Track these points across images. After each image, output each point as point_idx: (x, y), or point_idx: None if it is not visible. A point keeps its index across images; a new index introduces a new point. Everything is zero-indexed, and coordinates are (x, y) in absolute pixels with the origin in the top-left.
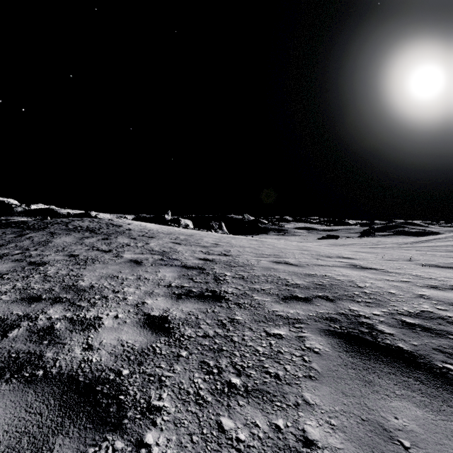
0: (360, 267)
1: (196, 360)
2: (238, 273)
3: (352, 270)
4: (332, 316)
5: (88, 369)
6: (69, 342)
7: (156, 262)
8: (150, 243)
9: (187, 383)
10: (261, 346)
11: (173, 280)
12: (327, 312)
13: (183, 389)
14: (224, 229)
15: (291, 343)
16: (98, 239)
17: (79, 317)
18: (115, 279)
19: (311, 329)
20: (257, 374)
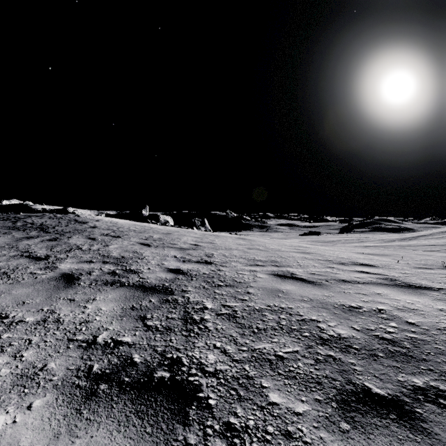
0: (407, 285)
1: None
2: (225, 303)
3: (404, 294)
4: None
5: None
6: None
7: (101, 277)
8: (110, 245)
9: None
10: None
11: (107, 324)
12: None
13: None
14: (206, 226)
15: None
16: (43, 240)
17: None
18: None
19: None
20: None
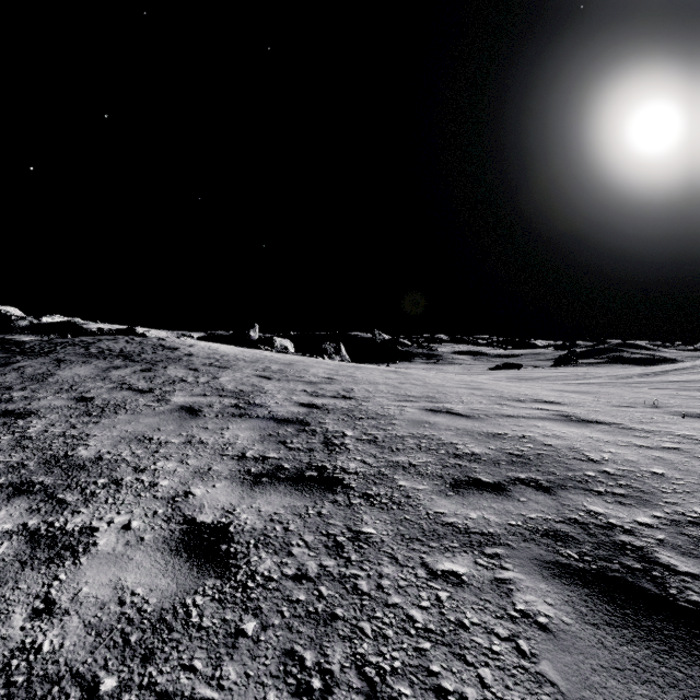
0: (579, 420)
1: (275, 648)
2: (366, 432)
3: (566, 426)
4: (556, 528)
5: (23, 677)
6: (9, 593)
7: (226, 410)
8: (220, 378)
9: None
10: (419, 607)
11: (251, 445)
12: (544, 517)
13: None
14: (343, 354)
15: (483, 599)
16: (135, 371)
17: (52, 528)
18: (146, 443)
19: (521, 560)
20: (415, 695)
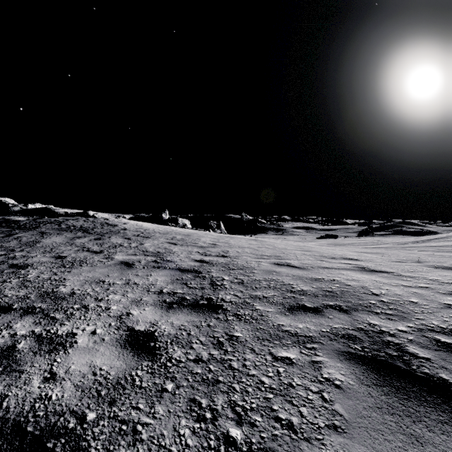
0: (369, 270)
1: (184, 398)
2: (237, 277)
3: (361, 274)
4: (349, 333)
5: (43, 412)
6: (29, 369)
7: (149, 264)
8: (144, 244)
9: (170, 437)
10: (267, 376)
11: (165, 285)
12: (343, 327)
13: (164, 447)
14: (222, 229)
15: (304, 372)
16: (90, 239)
17: (49, 333)
18: (101, 284)
19: (327, 351)
20: (263, 421)
